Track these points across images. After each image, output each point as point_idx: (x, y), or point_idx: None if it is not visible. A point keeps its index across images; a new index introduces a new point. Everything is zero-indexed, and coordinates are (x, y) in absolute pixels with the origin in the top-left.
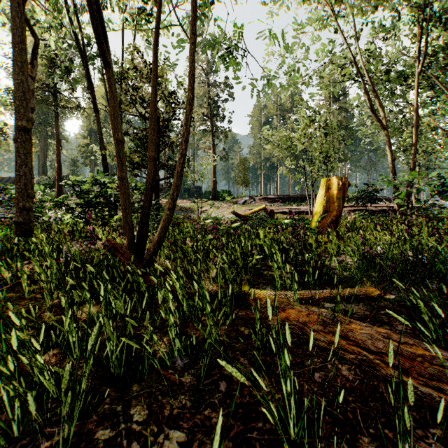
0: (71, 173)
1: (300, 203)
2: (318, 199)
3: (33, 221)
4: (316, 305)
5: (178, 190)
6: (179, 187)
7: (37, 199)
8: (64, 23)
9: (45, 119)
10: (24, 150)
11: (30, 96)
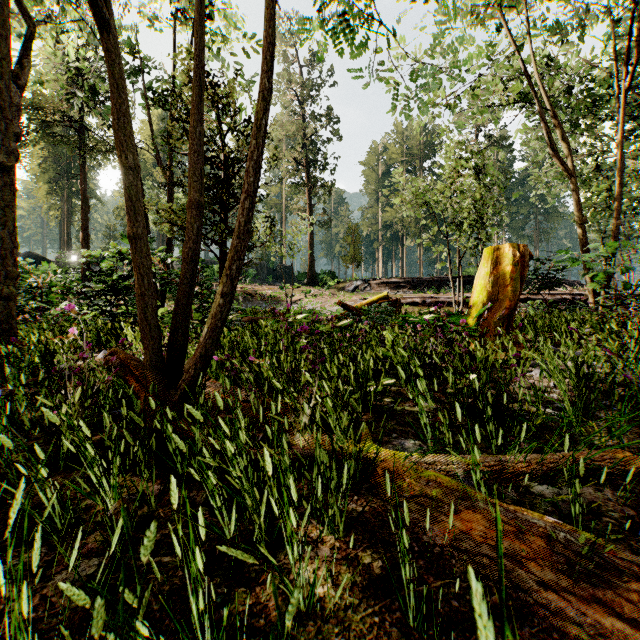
0: (105, 247)
1: (438, 289)
2: (479, 281)
3: (16, 317)
4: (513, 488)
5: (240, 258)
6: (242, 254)
7: (44, 283)
8: (71, 3)
9: (69, 170)
10: (1, 201)
11: (12, 115)
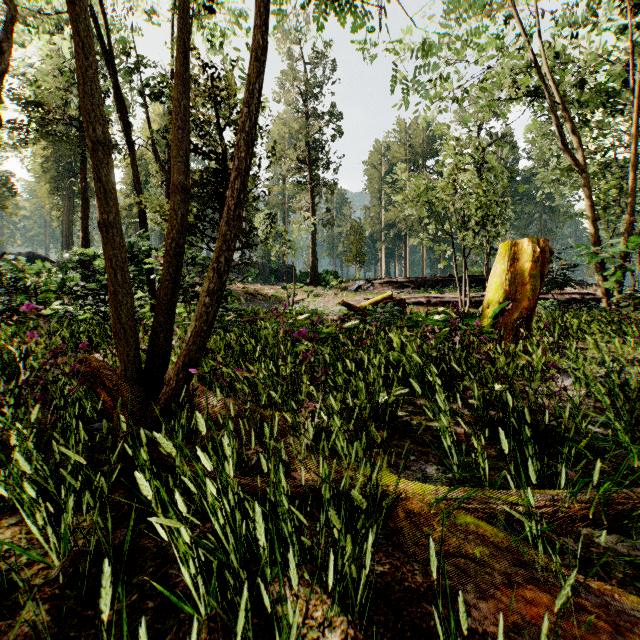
0: None
1: (442, 289)
2: (495, 279)
3: None
4: (571, 536)
5: (230, 249)
6: (232, 244)
7: (39, 282)
8: None
9: (71, 169)
10: None
11: None
